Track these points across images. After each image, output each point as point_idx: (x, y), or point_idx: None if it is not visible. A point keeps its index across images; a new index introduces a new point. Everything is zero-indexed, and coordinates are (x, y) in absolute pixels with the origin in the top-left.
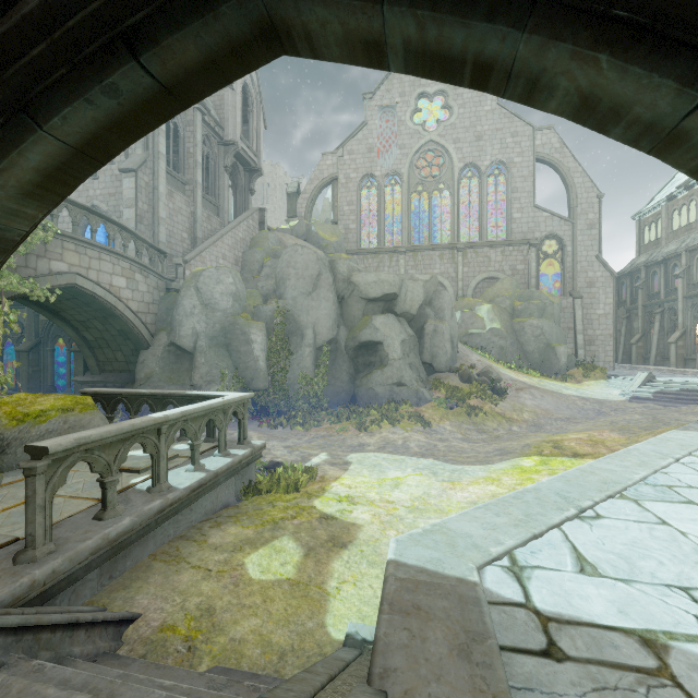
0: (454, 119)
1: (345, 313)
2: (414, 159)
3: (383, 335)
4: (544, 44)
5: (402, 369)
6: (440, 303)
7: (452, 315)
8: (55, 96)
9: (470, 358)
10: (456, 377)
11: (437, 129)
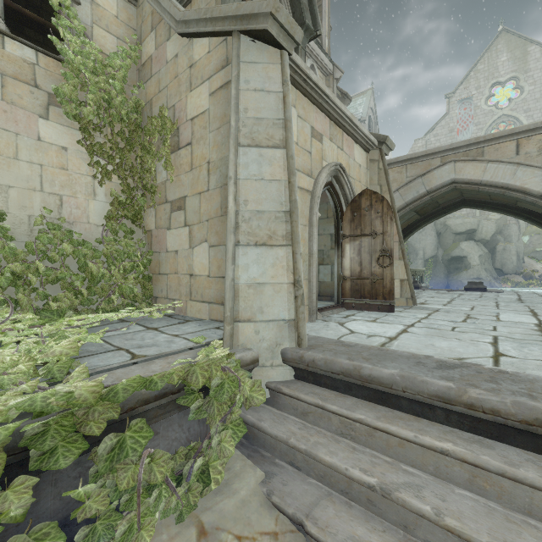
0: (524, 95)
1: (441, 241)
2: (488, 131)
3: (466, 252)
4: (505, 214)
5: (480, 270)
6: (508, 232)
7: (518, 239)
8: (432, 219)
9: (534, 266)
10: (520, 277)
11: (509, 105)
